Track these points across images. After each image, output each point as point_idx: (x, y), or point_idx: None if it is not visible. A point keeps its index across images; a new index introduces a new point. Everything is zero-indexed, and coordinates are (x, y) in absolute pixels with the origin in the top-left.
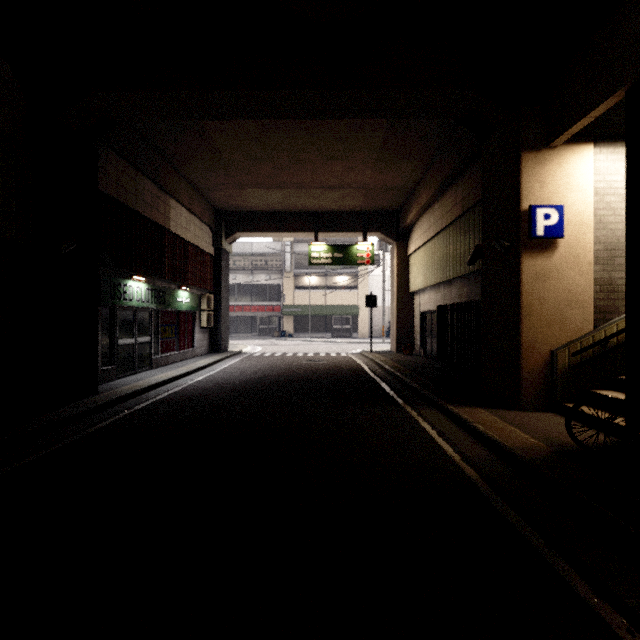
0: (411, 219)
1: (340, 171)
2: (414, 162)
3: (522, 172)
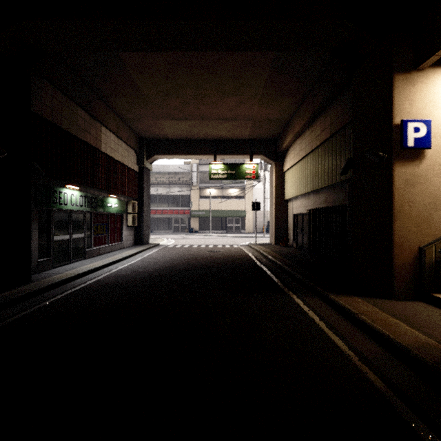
0: (286, 144)
1: (233, 105)
2: (291, 98)
3: (394, 91)
